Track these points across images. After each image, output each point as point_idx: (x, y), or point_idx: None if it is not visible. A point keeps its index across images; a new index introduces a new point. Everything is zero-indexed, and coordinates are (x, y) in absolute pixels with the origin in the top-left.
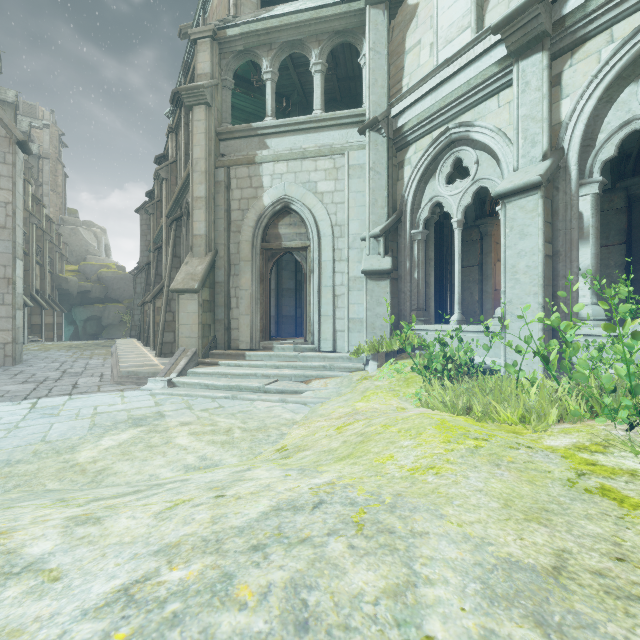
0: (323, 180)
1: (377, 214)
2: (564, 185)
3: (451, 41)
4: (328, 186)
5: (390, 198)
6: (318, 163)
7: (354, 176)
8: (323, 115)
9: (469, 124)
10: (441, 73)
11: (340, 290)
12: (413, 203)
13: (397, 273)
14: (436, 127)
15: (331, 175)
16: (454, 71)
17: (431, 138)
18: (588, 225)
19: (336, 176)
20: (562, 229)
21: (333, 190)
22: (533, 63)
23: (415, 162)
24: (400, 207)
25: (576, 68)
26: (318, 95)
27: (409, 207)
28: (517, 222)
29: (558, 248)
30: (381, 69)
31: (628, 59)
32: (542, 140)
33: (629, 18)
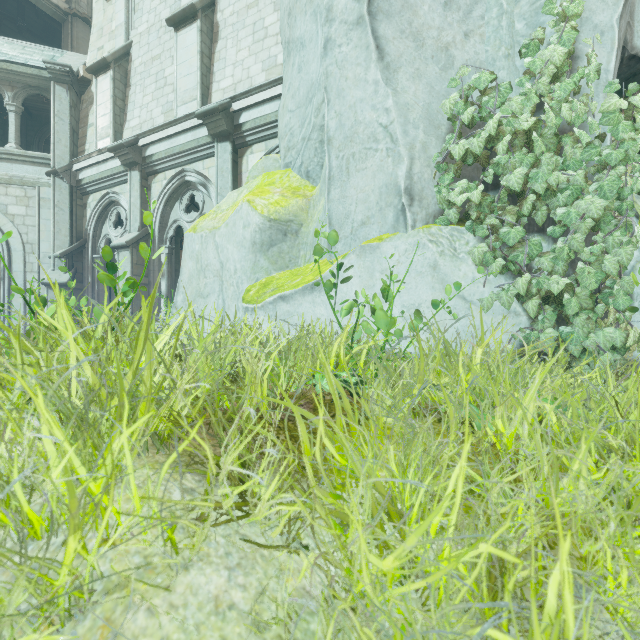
0: (14, 204)
1: (61, 240)
2: (153, 246)
3: (103, 139)
4: (20, 210)
5: (74, 230)
6: (9, 190)
7: (45, 207)
8: (15, 151)
9: (118, 194)
10: (98, 156)
11: (32, 296)
12: (95, 235)
13: (83, 285)
14: (102, 188)
15: (23, 202)
16: (105, 159)
17: (101, 194)
18: (164, 269)
19: (28, 203)
20: (152, 270)
21: (25, 214)
22: (136, 175)
23: (92, 208)
24: (85, 237)
25: (156, 185)
26: (13, 131)
27: (91, 238)
28: (123, 264)
29: (150, 280)
30: (65, 133)
31: (171, 190)
32: (138, 220)
33: (170, 171)
